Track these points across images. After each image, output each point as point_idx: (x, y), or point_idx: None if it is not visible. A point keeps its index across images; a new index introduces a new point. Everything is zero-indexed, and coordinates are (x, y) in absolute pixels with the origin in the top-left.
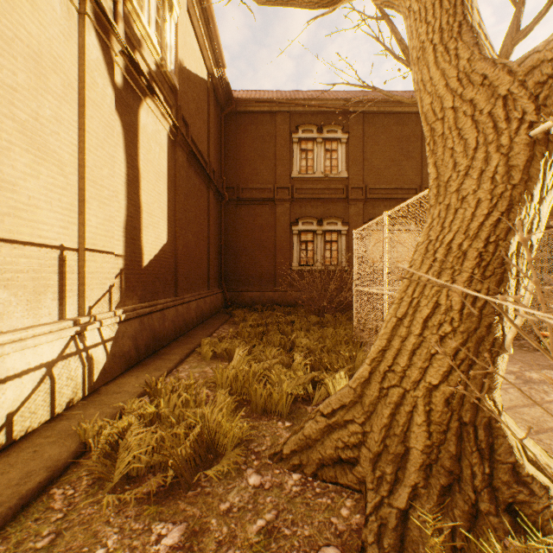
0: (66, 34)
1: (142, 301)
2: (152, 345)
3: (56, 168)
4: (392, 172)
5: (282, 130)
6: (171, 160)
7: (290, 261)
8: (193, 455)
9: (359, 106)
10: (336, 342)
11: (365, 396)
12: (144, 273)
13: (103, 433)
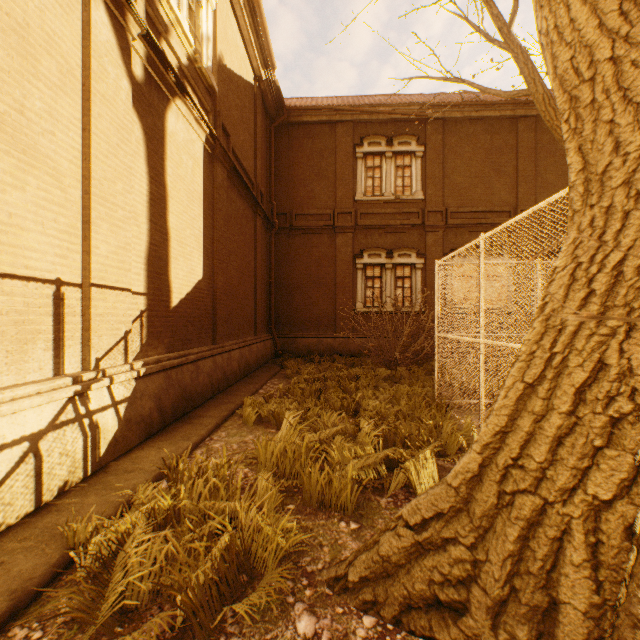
0: (64, 5)
1: (169, 351)
2: (181, 405)
3: (50, 178)
4: (479, 191)
5: (344, 144)
6: (208, 177)
7: (353, 301)
8: (217, 581)
9: (437, 112)
10: (414, 404)
11: (475, 501)
12: (173, 316)
13: (93, 540)
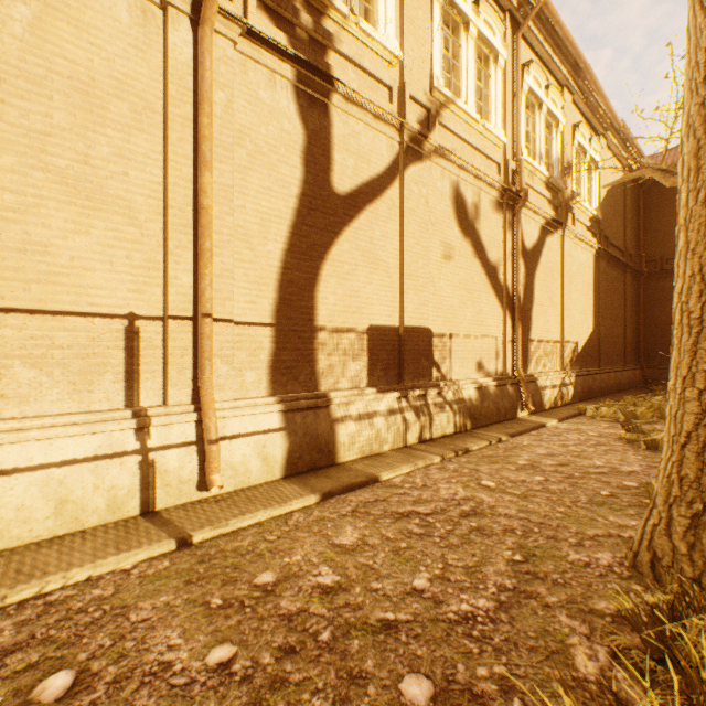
0: (557, 250)
1: (580, 368)
2: (588, 393)
3: (555, 308)
4: None
5: None
6: (595, 271)
7: None
8: (629, 416)
9: None
10: None
11: None
12: (581, 351)
13: (589, 407)
